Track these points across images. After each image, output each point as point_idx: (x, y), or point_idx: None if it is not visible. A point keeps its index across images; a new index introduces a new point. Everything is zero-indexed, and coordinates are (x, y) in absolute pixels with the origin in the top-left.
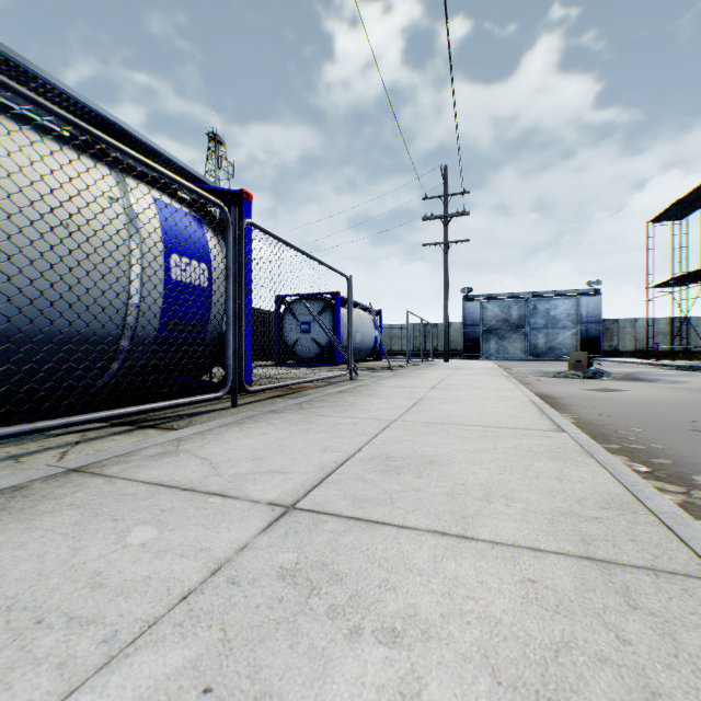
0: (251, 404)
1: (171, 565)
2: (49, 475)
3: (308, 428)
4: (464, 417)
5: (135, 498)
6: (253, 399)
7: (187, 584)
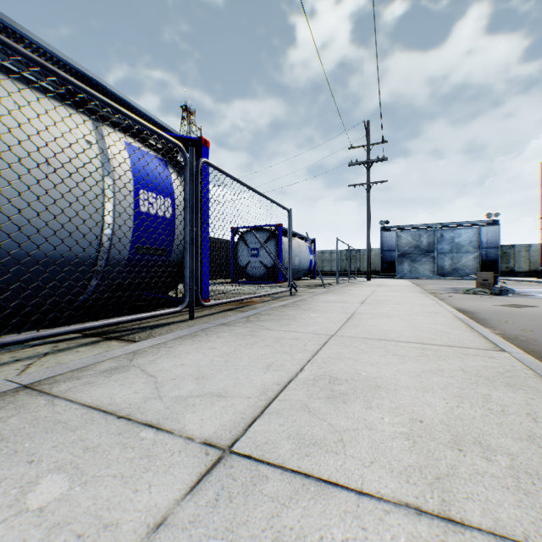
0: (206, 317)
1: None
2: None
3: (253, 343)
4: (398, 333)
5: (65, 428)
6: (209, 312)
7: None
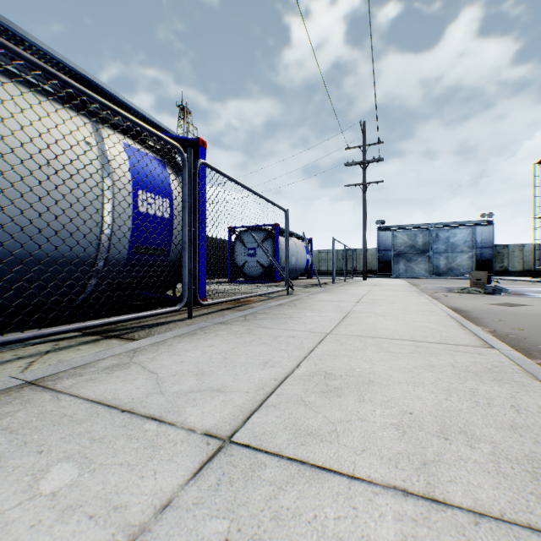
0: (204, 316)
1: (72, 536)
2: (5, 389)
3: (250, 340)
4: (392, 331)
5: (71, 421)
6: (207, 311)
7: None
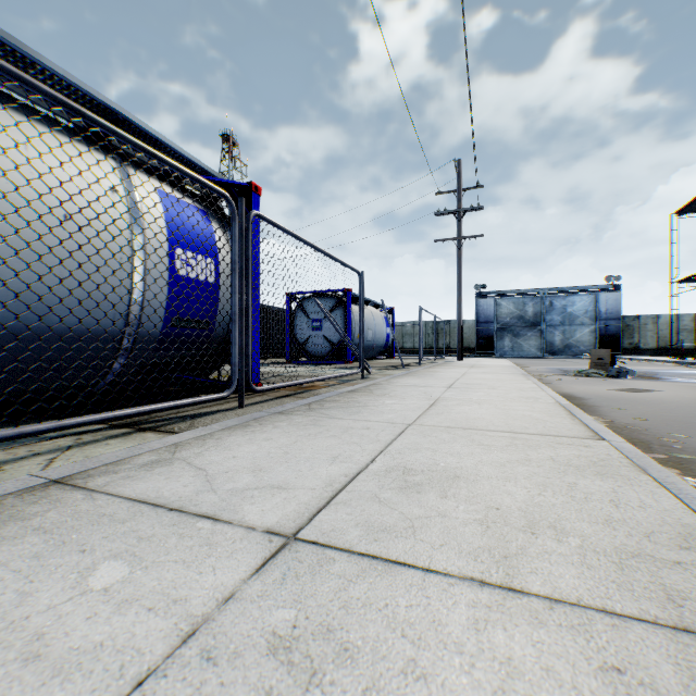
0: (258, 404)
1: (133, 625)
2: (27, 488)
3: (316, 433)
4: (487, 421)
5: (112, 521)
6: (261, 398)
7: (148, 659)
